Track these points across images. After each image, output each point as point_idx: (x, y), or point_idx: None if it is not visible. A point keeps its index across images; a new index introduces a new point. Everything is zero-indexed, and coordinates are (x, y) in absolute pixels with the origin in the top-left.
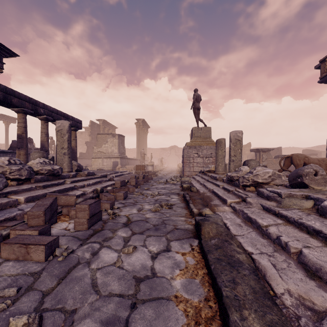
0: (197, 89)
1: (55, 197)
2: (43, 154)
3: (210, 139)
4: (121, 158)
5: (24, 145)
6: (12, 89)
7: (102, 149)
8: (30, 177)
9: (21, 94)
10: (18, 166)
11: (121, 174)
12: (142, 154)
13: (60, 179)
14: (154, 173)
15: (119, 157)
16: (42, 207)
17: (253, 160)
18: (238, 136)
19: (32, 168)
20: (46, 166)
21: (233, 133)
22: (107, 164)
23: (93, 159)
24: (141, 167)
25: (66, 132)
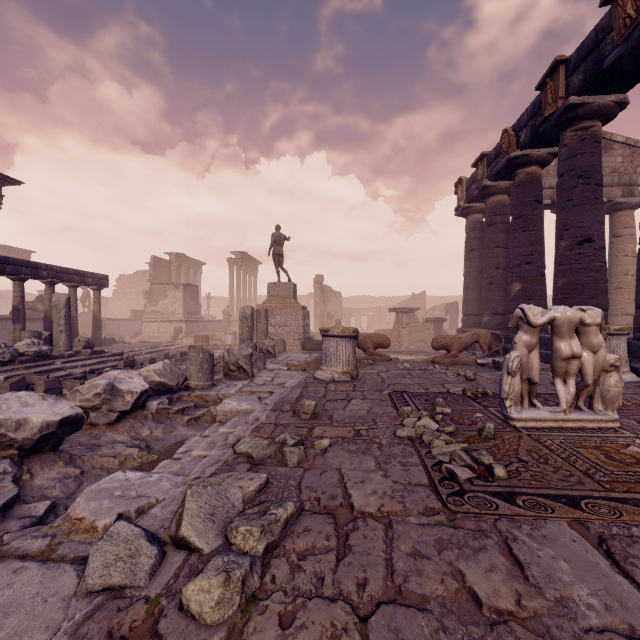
0: (279, 226)
1: (25, 376)
2: (35, 333)
3: (290, 299)
4: (189, 321)
5: (21, 318)
6: (5, 257)
7: (160, 307)
8: (14, 359)
9: (17, 259)
10: (2, 350)
11: (161, 350)
12: (226, 314)
13: (50, 360)
14: (217, 348)
15: (183, 320)
16: (10, 382)
17: (246, 341)
18: (245, 312)
19: (18, 350)
20: (33, 348)
21: (242, 309)
22: (165, 332)
23: (144, 323)
24: (200, 338)
25: (64, 307)
